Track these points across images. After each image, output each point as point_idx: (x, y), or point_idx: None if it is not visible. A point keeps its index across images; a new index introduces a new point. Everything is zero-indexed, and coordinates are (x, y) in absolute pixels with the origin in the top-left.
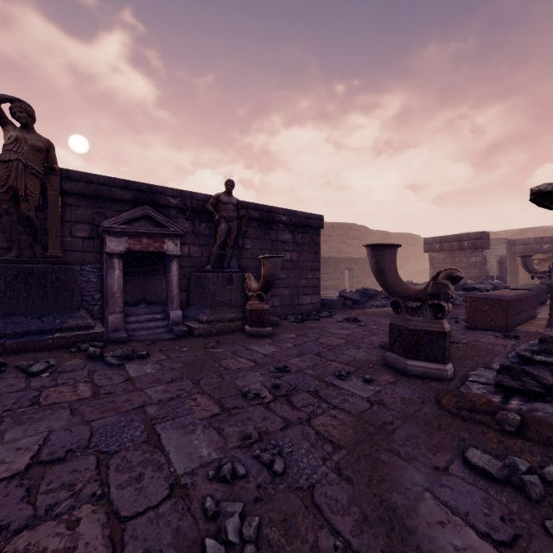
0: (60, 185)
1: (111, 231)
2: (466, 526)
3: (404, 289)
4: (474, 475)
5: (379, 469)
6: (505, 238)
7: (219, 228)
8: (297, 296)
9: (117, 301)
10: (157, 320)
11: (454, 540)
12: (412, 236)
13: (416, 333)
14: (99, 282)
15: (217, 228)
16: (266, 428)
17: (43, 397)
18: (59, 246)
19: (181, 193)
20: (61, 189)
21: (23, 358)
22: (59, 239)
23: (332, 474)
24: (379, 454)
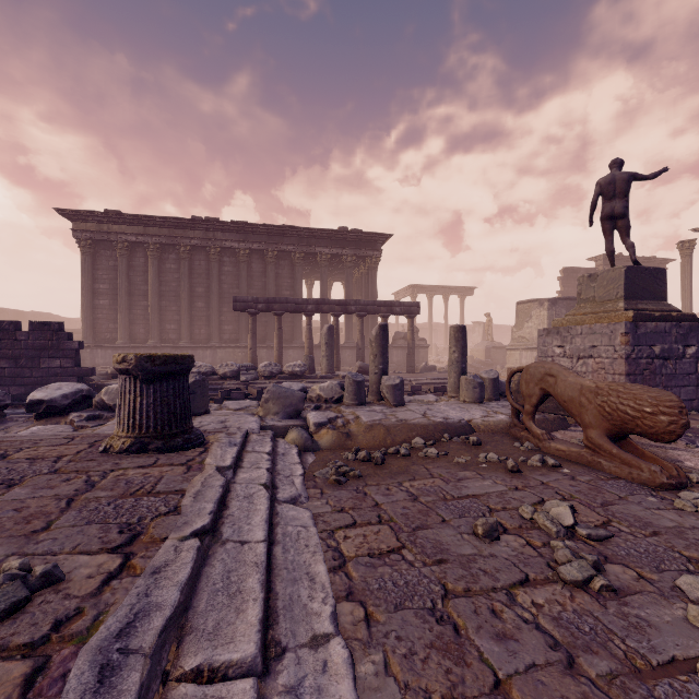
0: None
1: None
2: None
3: None
4: None
5: None
6: None
7: None
8: None
9: None
10: None
11: None
12: (52, 316)
13: None
14: None
15: None
16: None
17: None
18: None
19: None
20: None
21: None
22: None
23: None
24: None
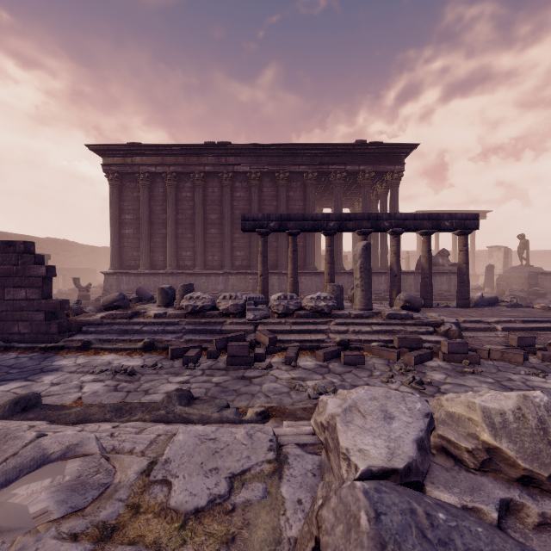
0: None
1: None
2: None
3: (81, 287)
4: None
5: None
6: None
7: None
8: None
9: None
10: None
11: None
12: None
13: (84, 295)
14: None
15: None
16: None
17: None
18: None
19: None
20: None
21: None
22: None
23: None
24: None
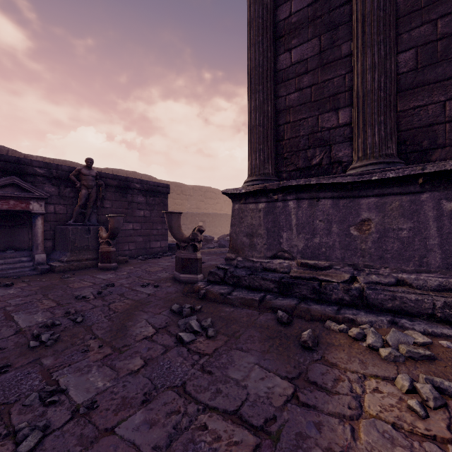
0: None
1: None
2: (151, 326)
3: (181, 236)
4: (170, 313)
5: (130, 316)
6: None
7: (80, 193)
8: (149, 242)
9: None
10: (24, 262)
11: (142, 330)
12: None
13: (185, 260)
14: None
15: (79, 193)
16: (82, 309)
17: None
18: None
19: (48, 165)
20: None
21: None
22: None
23: (106, 320)
24: (135, 312)
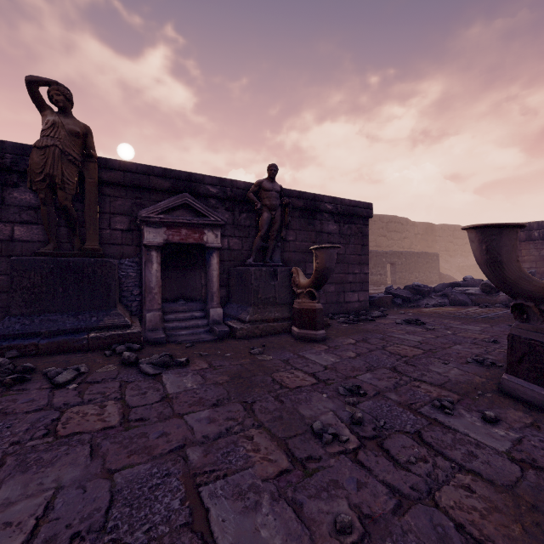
0: (99, 175)
1: (149, 221)
2: None
3: (538, 287)
4: None
5: None
6: None
7: (261, 218)
8: (343, 293)
9: (154, 298)
10: (196, 318)
11: None
12: (459, 228)
13: None
14: (138, 276)
15: (259, 218)
16: (368, 506)
17: (62, 423)
18: (96, 238)
19: (221, 182)
20: (100, 179)
21: (55, 361)
22: (96, 231)
23: None
24: None
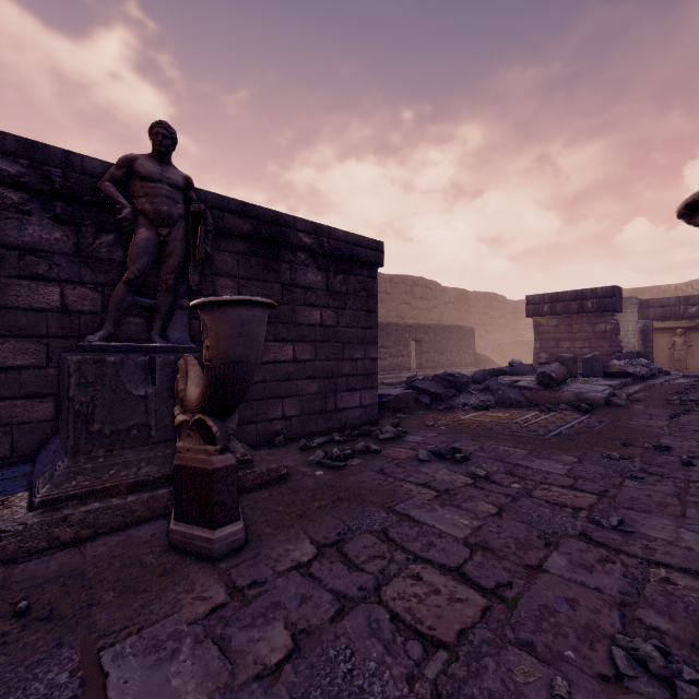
0: None
1: None
2: None
3: None
4: None
5: None
6: (636, 298)
7: (131, 240)
8: (334, 394)
9: None
10: None
11: None
12: (496, 296)
13: None
14: None
15: (128, 241)
16: None
17: None
18: None
19: (33, 150)
20: None
21: None
22: None
23: None
24: None
